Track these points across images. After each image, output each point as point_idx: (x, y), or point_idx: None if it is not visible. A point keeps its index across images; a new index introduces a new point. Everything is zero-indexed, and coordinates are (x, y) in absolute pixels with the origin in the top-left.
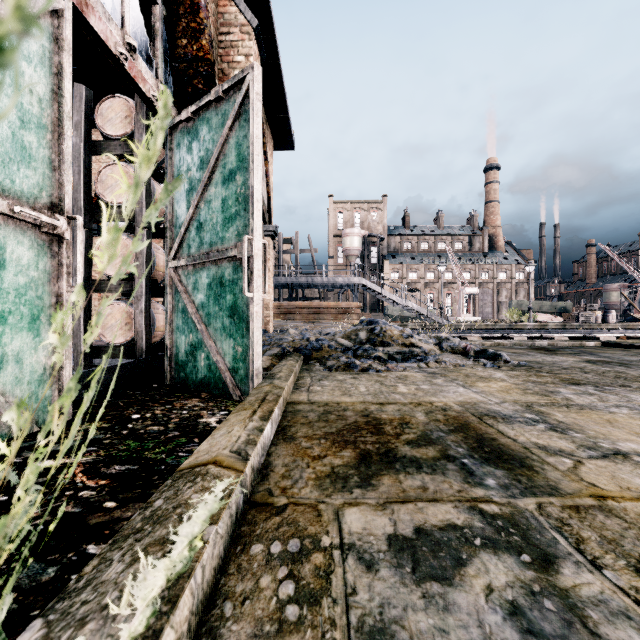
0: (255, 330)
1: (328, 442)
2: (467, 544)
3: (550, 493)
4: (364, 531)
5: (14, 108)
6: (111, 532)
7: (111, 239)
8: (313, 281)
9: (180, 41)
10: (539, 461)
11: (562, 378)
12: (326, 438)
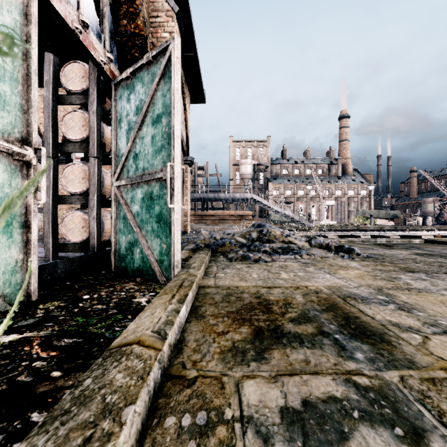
0: (175, 232)
1: (230, 320)
2: (347, 417)
3: (408, 366)
4: (260, 403)
5: None
6: (53, 400)
7: None
8: (219, 196)
9: (122, 21)
10: (395, 337)
11: (400, 267)
12: (228, 316)
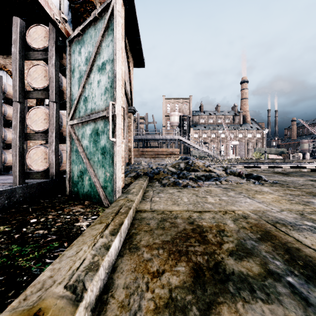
0: (117, 162)
1: (165, 253)
2: None
3: None
4: None
5: None
6: None
7: None
8: (155, 138)
9: None
10: None
11: (306, 191)
12: (163, 248)
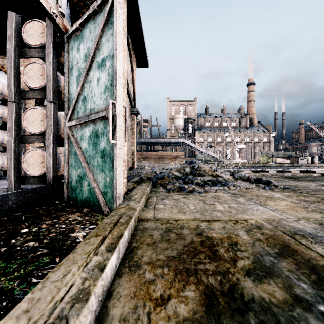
0: (117, 166)
1: (170, 272)
2: None
3: None
4: None
5: None
6: None
7: None
8: (159, 141)
9: None
10: None
11: (321, 198)
12: (168, 265)
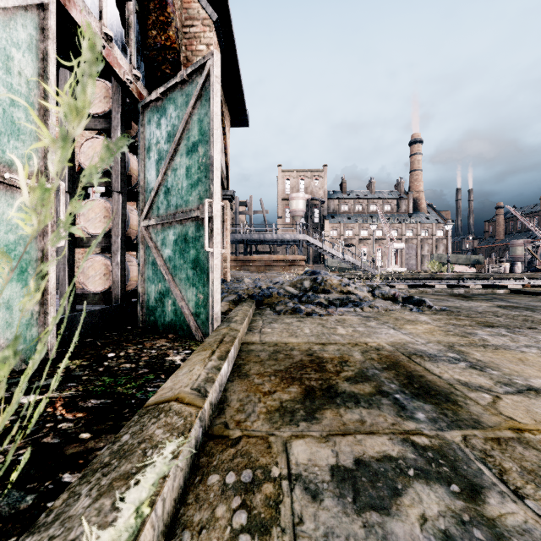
0: (214, 280)
1: (277, 379)
2: (402, 475)
3: (473, 426)
4: (309, 462)
5: (5, 88)
6: (85, 461)
7: (38, 199)
8: (264, 238)
9: (150, 32)
10: (462, 396)
11: (478, 321)
12: (275, 375)
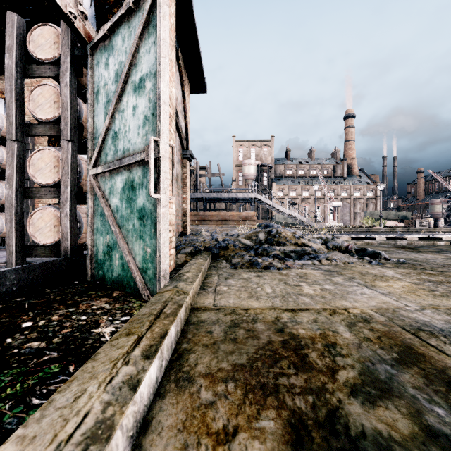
0: (162, 231)
1: (238, 389)
2: None
3: None
4: None
5: None
6: None
7: None
8: (221, 196)
9: None
10: None
11: None
12: (235, 379)
